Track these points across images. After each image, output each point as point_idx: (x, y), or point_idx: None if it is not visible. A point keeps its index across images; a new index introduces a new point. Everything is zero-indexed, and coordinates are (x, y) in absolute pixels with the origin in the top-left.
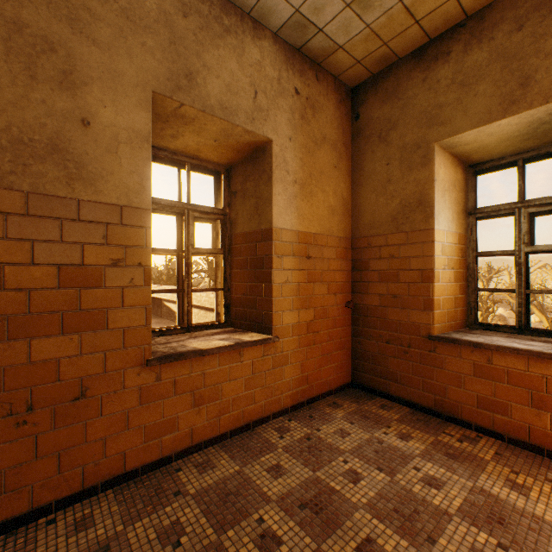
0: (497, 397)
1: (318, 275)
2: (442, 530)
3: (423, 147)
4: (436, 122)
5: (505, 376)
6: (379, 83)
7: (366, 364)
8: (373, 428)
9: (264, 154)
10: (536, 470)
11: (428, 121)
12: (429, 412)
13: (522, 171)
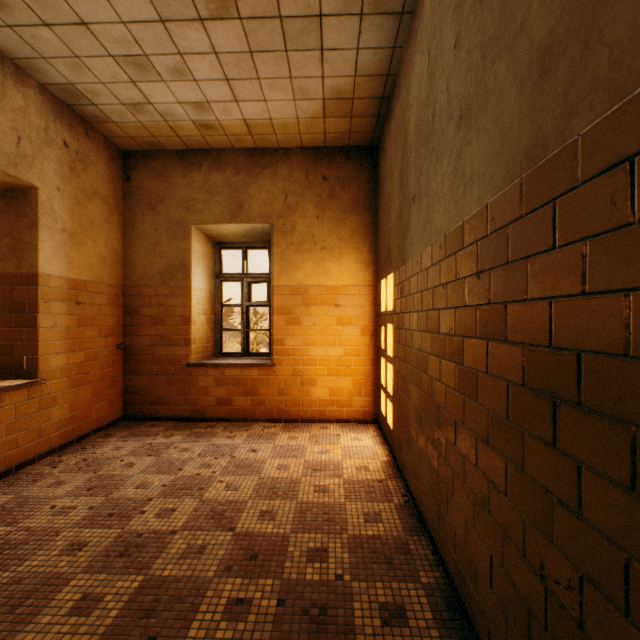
0: (228, 395)
1: (90, 320)
2: (187, 464)
3: (185, 225)
4: (194, 211)
5: (232, 381)
6: (150, 159)
7: (138, 397)
8: (145, 439)
9: (26, 198)
10: (243, 428)
11: (188, 207)
12: (189, 420)
13: (246, 253)
